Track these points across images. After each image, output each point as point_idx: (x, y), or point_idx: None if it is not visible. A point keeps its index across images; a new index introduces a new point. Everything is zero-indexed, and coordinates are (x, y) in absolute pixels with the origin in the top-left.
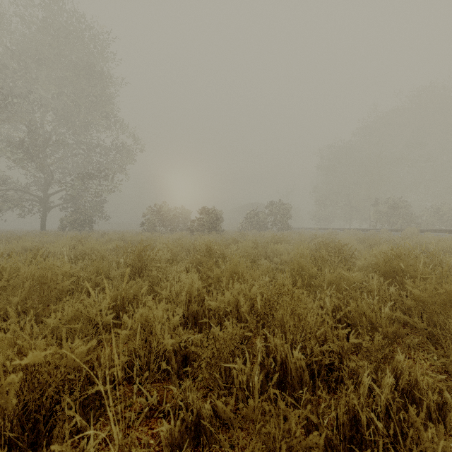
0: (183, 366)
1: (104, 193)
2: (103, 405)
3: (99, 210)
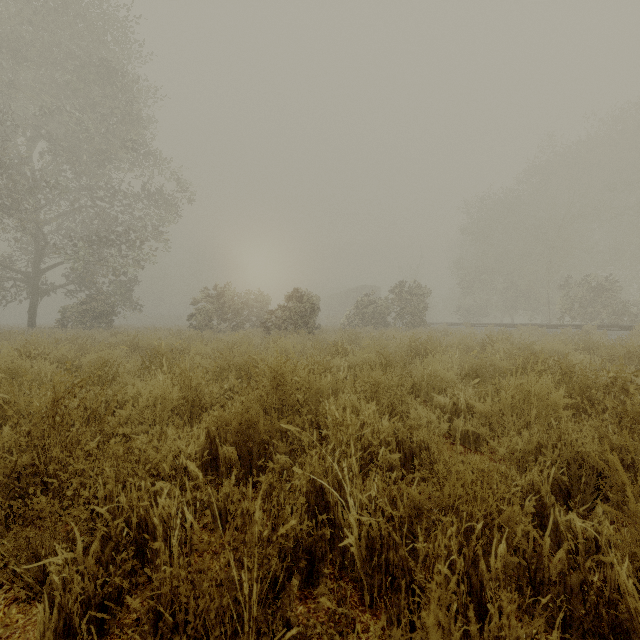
0: None
1: (128, 267)
2: None
3: (125, 295)
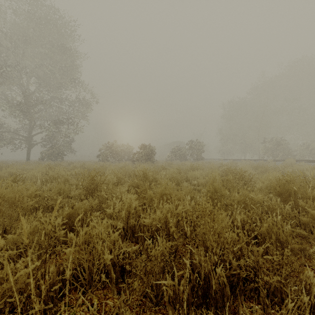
0: (122, 274)
1: (71, 134)
2: None
3: (68, 146)
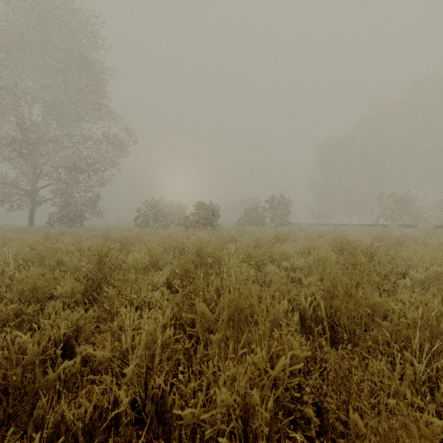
0: None
1: (94, 187)
2: None
3: (91, 205)
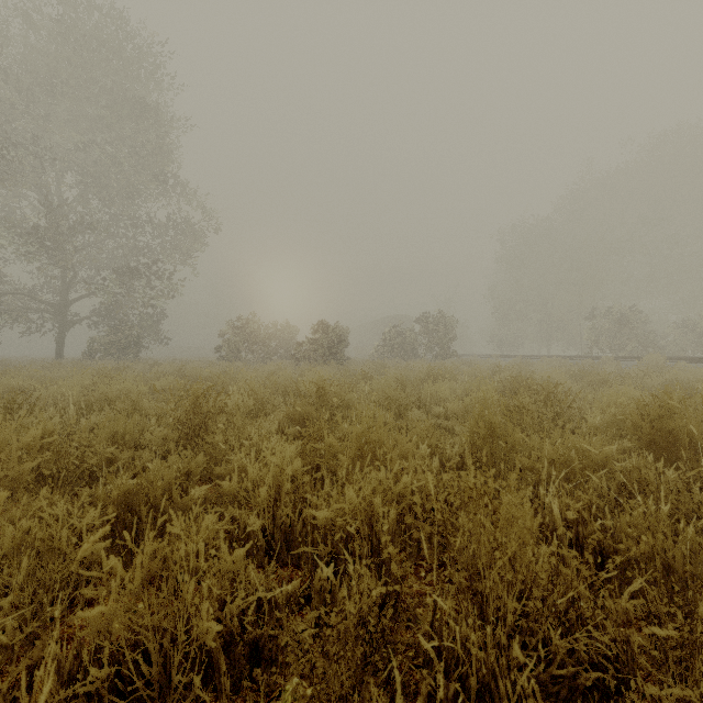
0: (252, 664)
1: (157, 299)
2: None
3: (151, 326)
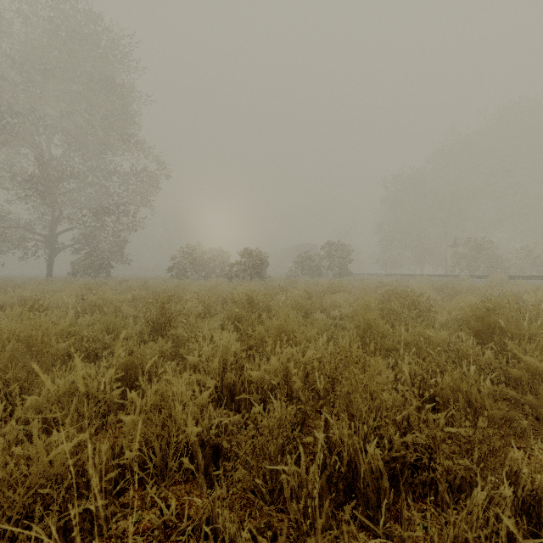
0: (214, 460)
1: (123, 231)
2: (98, 523)
3: (118, 252)
